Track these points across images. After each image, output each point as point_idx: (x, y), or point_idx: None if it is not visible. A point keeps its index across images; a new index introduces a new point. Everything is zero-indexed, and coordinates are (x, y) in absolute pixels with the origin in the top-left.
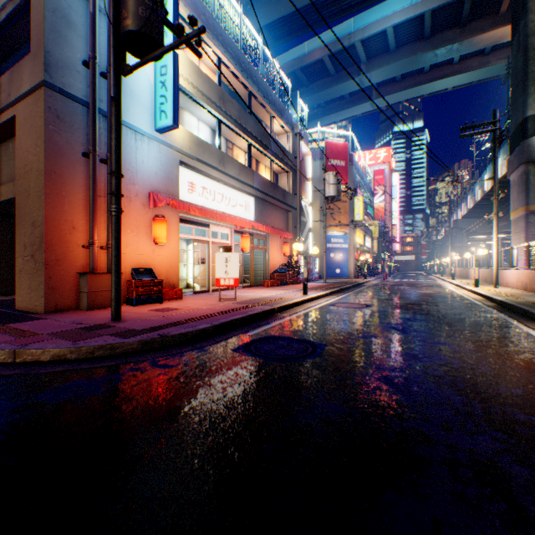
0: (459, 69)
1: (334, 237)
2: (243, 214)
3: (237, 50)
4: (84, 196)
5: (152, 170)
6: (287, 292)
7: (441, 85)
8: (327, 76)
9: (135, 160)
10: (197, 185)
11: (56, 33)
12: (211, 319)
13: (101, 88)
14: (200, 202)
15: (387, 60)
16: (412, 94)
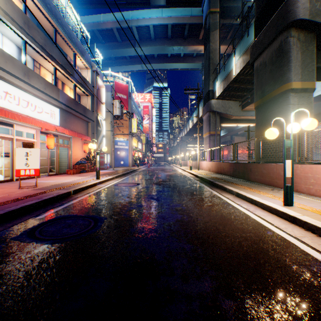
0: (183, 60)
1: (120, 142)
2: (49, 119)
3: None
4: None
5: None
6: (85, 177)
7: (176, 66)
8: (116, 41)
9: None
10: None
11: None
12: None
13: None
14: (2, 104)
15: (150, 43)
16: (163, 66)
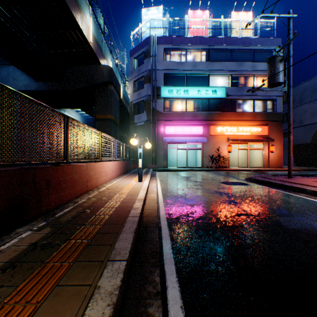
0: None
1: None
2: None
3: None
4: None
5: None
6: None
7: None
8: None
9: None
10: None
11: None
12: (272, 180)
13: None
14: None
15: None
16: None
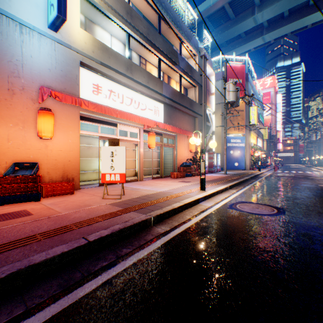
0: None
1: (233, 138)
2: (153, 117)
3: None
4: None
5: (44, 66)
6: (187, 185)
7: None
8: (227, 20)
9: (21, 52)
10: (103, 87)
11: None
12: None
13: None
14: (106, 103)
15: None
16: (298, 25)
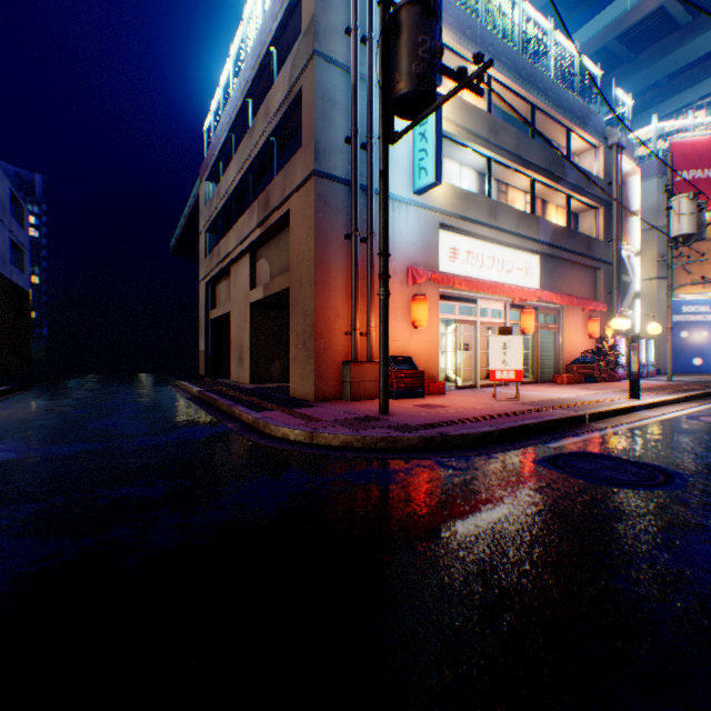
0: None
1: (688, 304)
2: (522, 281)
3: (513, 55)
4: (345, 281)
5: (409, 241)
6: (598, 393)
7: None
8: (670, 31)
9: (392, 232)
10: (460, 250)
11: (323, 118)
12: (493, 422)
13: (360, 161)
14: (463, 272)
15: None
16: None
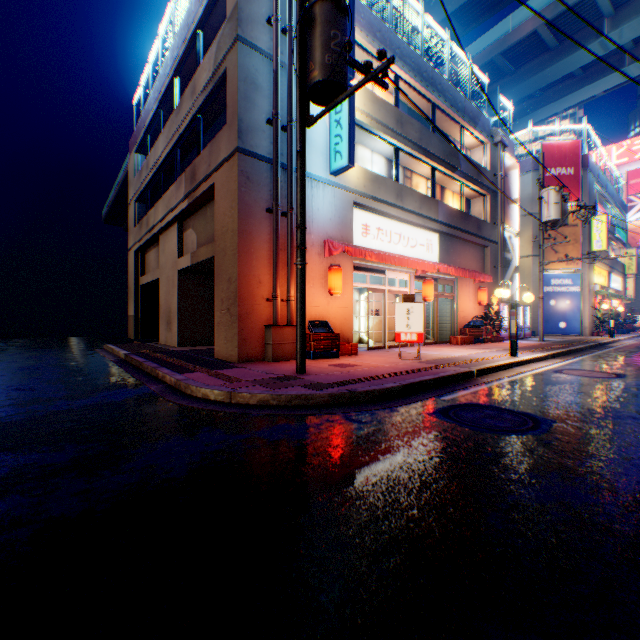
0: None
1: (556, 278)
2: (424, 255)
3: (417, 59)
4: (267, 251)
5: (326, 217)
6: (485, 351)
7: None
8: (542, 52)
9: (311, 208)
10: (371, 226)
11: (246, 100)
12: (397, 378)
13: (281, 142)
14: (374, 246)
15: None
16: None
